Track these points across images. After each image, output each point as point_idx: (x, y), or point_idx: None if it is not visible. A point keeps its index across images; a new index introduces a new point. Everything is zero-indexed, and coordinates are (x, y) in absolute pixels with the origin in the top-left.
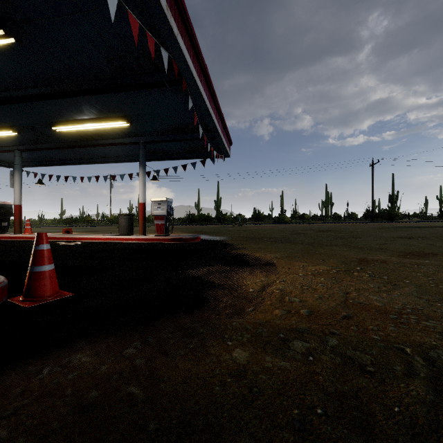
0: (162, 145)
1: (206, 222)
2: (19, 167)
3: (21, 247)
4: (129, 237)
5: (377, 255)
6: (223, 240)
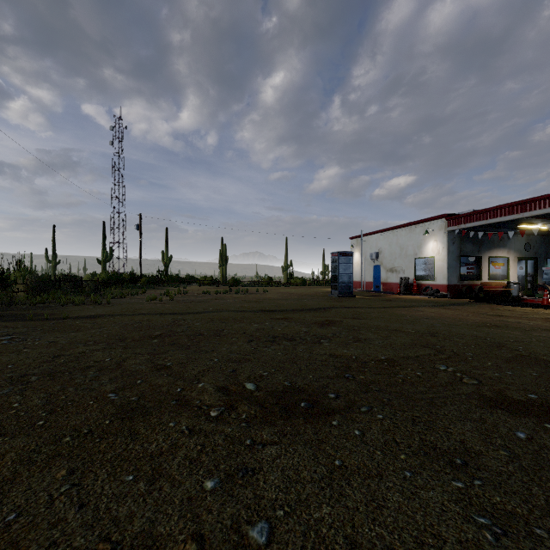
0: None
1: None
2: None
3: None
4: None
5: None
6: None
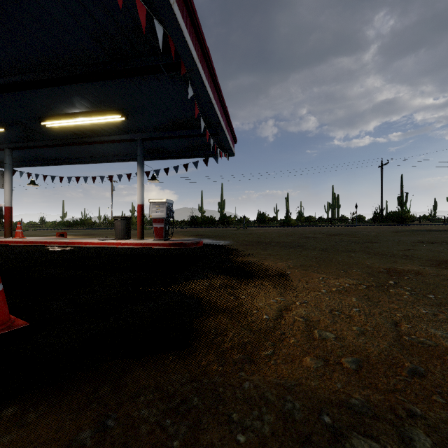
0: (161, 142)
1: (209, 225)
2: (10, 166)
3: (5, 253)
4: (126, 242)
5: (406, 264)
6: (227, 245)
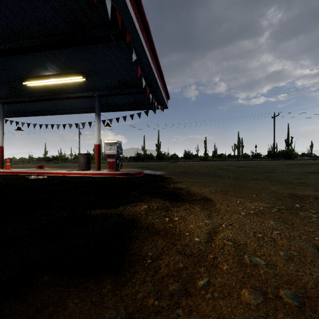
0: (114, 98)
1: (149, 160)
2: (1, 116)
3: None
4: (86, 172)
5: (304, 190)
6: (162, 174)
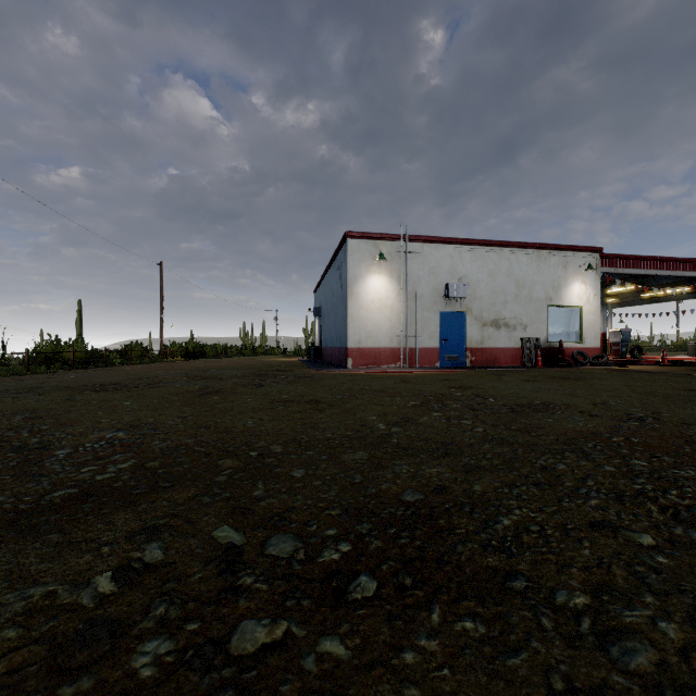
0: None
1: None
2: (610, 314)
3: None
4: (695, 358)
5: None
6: None
